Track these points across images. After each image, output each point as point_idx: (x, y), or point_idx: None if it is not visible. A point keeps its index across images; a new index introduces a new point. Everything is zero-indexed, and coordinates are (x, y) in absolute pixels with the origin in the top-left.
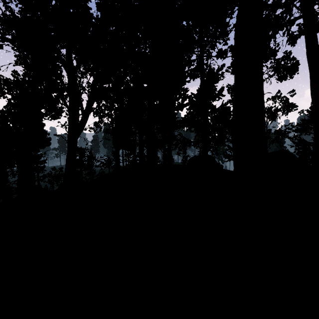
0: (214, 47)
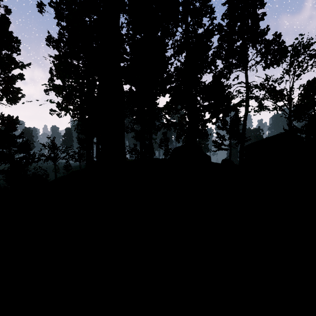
0: (200, 24)
